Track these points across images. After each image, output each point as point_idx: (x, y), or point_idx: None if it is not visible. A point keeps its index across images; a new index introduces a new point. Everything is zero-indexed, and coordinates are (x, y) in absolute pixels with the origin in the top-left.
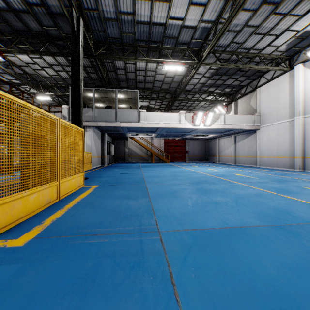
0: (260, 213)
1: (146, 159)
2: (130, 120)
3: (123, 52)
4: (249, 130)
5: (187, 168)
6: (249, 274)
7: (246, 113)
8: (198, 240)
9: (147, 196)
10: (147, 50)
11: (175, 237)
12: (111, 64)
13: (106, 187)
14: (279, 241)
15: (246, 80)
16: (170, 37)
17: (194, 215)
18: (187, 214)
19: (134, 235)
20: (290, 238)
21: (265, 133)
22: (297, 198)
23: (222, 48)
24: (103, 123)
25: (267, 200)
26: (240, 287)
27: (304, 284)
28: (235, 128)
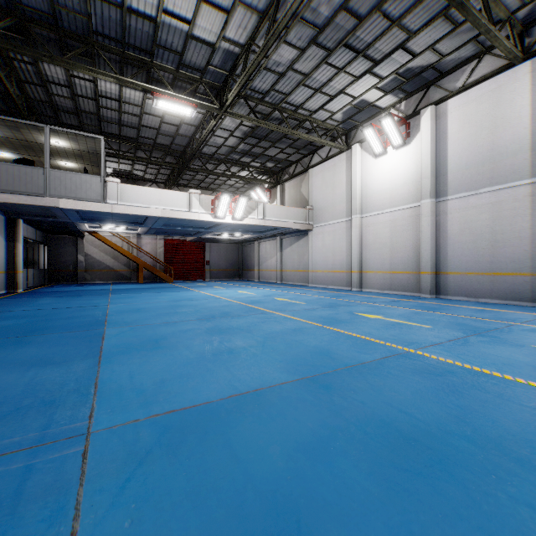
0: (292, 360)
1: (125, 277)
2: (82, 197)
3: (62, 48)
4: (300, 230)
5: (204, 291)
6: (240, 482)
7: (296, 205)
8: (170, 433)
9: (95, 355)
10: (121, 61)
11: (122, 439)
12: (33, 68)
13: None
14: (304, 404)
15: (296, 154)
16: (167, 49)
17: (181, 382)
18: (169, 381)
19: (16, 458)
20: (320, 395)
21: (319, 236)
22: (345, 330)
23: (258, 95)
24: (9, 197)
25: (307, 338)
26: (216, 517)
27: (318, 472)
28: (279, 226)
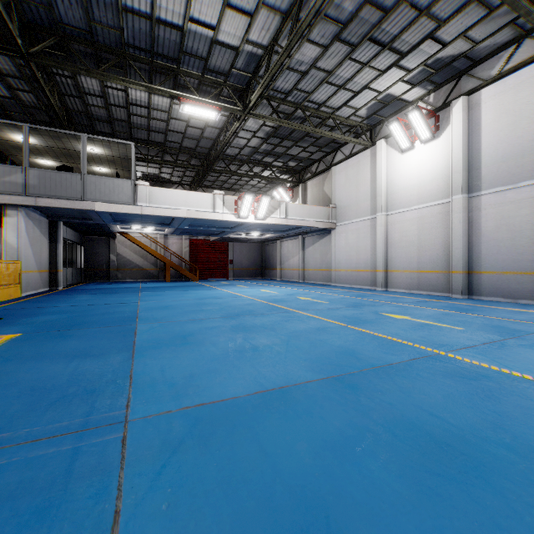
0: (317, 359)
1: (153, 275)
2: (115, 200)
3: (97, 61)
4: (322, 229)
5: (227, 290)
6: (269, 476)
7: (318, 203)
8: (200, 425)
9: (129, 349)
10: (150, 70)
11: (157, 428)
12: (71, 81)
13: (41, 336)
14: (330, 403)
15: (318, 152)
16: (193, 55)
17: (209, 377)
18: (198, 376)
19: (65, 440)
20: (346, 395)
21: (343, 235)
22: (370, 331)
23: (281, 95)
24: (51, 201)
25: (331, 337)
26: (246, 507)
27: (346, 471)
28: (302, 225)
